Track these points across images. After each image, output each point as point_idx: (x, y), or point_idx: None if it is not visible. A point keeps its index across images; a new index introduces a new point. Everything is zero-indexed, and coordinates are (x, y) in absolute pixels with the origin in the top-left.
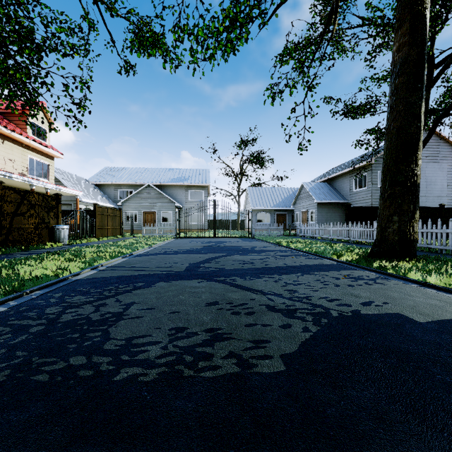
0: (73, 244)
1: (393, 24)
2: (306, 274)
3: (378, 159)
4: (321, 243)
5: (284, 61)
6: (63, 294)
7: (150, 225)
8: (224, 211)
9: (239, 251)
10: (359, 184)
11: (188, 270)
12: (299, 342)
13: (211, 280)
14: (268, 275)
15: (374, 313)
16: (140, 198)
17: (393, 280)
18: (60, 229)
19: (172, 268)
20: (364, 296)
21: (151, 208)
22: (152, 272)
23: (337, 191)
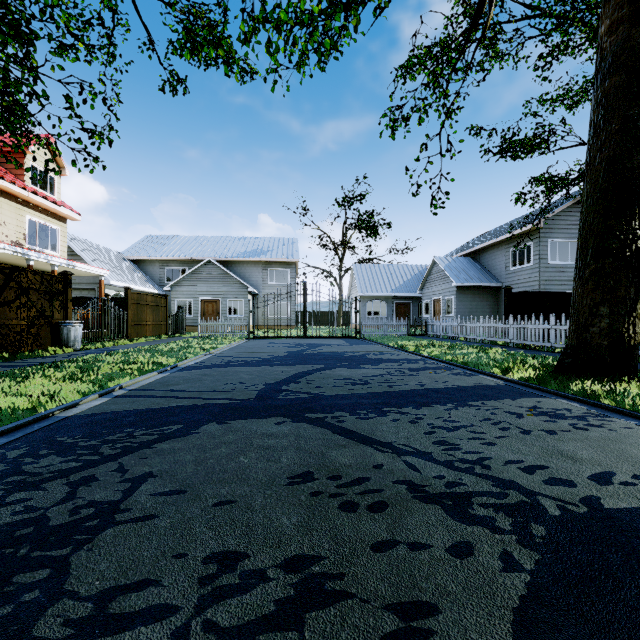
0: (91, 348)
1: (582, 9)
2: (461, 406)
3: (549, 222)
4: (468, 347)
5: (410, 73)
6: (26, 450)
7: (211, 320)
8: (319, 299)
9: (344, 361)
10: (520, 259)
11: (262, 397)
12: (507, 611)
13: (299, 418)
14: (396, 409)
15: (632, 506)
16: (197, 280)
17: (616, 418)
18: (69, 327)
19: (235, 394)
20: (587, 459)
21: (213, 295)
22: (200, 402)
23: (485, 270)
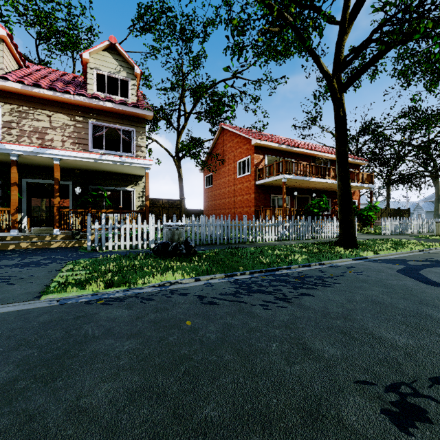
0: None
1: None
2: None
3: None
4: None
5: None
6: None
7: None
8: None
9: None
10: None
11: None
12: None
13: None
14: None
15: None
16: None
17: None
18: None
19: None
20: None
21: None
22: None
23: None
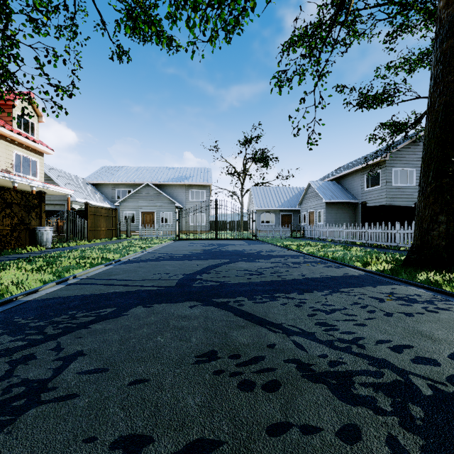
0: (59, 247)
1: None
2: (334, 292)
3: (393, 156)
4: (335, 246)
5: (292, 46)
6: None
7: (148, 226)
8: (226, 211)
9: (244, 257)
10: (372, 182)
11: (180, 284)
12: None
13: (208, 302)
14: (284, 294)
15: None
16: (139, 198)
17: None
18: (42, 231)
19: (160, 282)
20: (443, 339)
21: (150, 208)
22: (133, 289)
23: (346, 190)
